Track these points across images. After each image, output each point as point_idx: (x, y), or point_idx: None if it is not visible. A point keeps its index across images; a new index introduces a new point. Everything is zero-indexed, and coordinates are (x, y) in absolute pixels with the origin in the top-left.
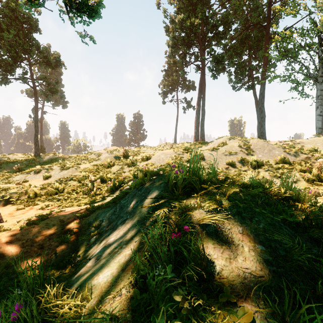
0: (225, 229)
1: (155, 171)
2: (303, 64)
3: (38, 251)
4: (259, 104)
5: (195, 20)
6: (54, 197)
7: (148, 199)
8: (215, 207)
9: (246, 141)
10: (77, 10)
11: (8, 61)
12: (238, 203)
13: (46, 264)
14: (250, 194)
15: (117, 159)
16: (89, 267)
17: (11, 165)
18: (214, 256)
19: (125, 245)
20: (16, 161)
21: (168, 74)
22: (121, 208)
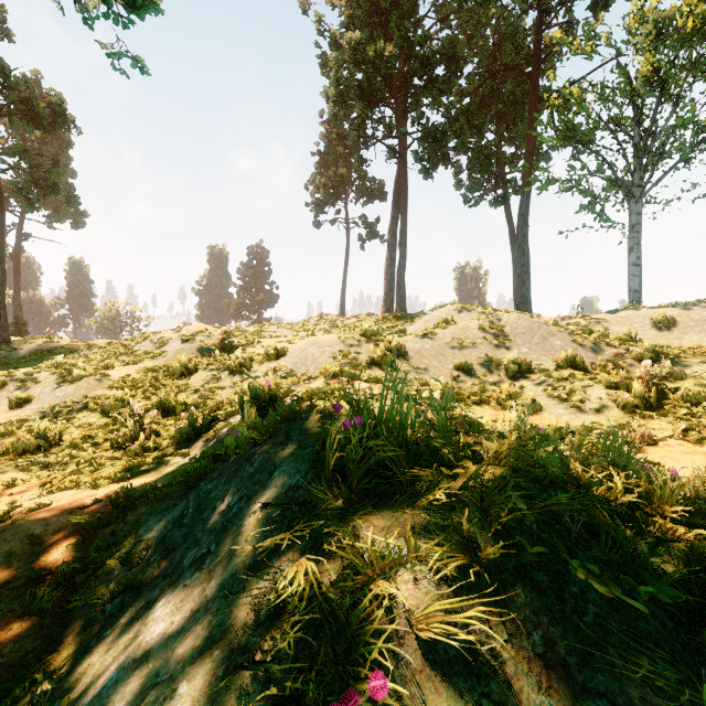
0: (493, 641)
1: (291, 407)
2: (605, 159)
3: None
4: (517, 236)
5: (386, 47)
6: (32, 458)
7: (267, 496)
8: (459, 562)
9: (495, 316)
10: None
11: None
12: (523, 544)
13: None
14: (552, 512)
15: (205, 355)
16: None
17: None
18: None
19: (186, 684)
20: None
21: (326, 163)
22: (199, 506)
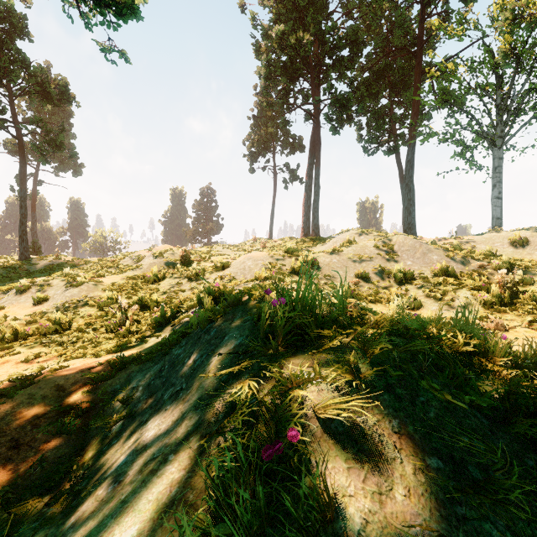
0: (367, 424)
1: (236, 296)
2: (473, 117)
3: (7, 454)
4: (405, 177)
5: (304, 35)
6: (51, 338)
7: (221, 352)
8: (347, 379)
9: (387, 237)
10: (95, 2)
11: None
12: (389, 370)
13: (21, 482)
14: (409, 351)
15: (170, 267)
16: (99, 502)
17: None
18: (349, 489)
19: (173, 455)
20: None
21: (259, 124)
22: (172, 364)
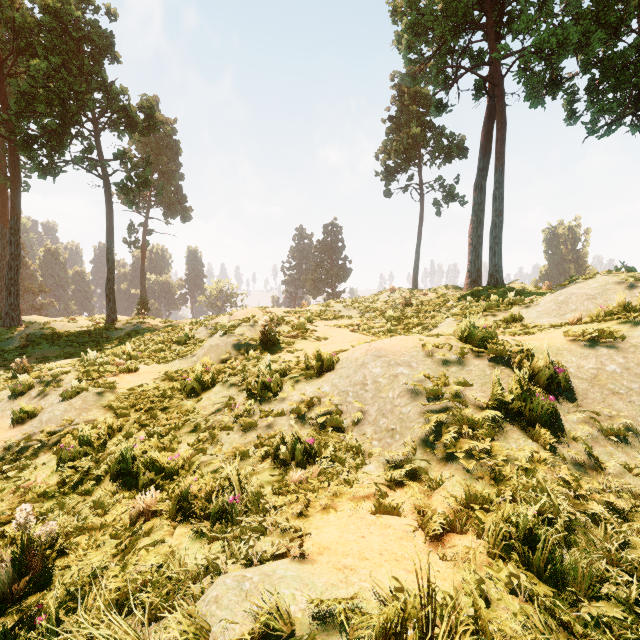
0: None
1: None
2: None
3: None
4: None
5: None
6: None
7: None
8: None
9: None
10: None
11: (47, 124)
12: None
13: None
14: None
15: (242, 353)
16: None
17: (46, 348)
18: None
19: None
20: (61, 338)
21: (398, 128)
22: None
